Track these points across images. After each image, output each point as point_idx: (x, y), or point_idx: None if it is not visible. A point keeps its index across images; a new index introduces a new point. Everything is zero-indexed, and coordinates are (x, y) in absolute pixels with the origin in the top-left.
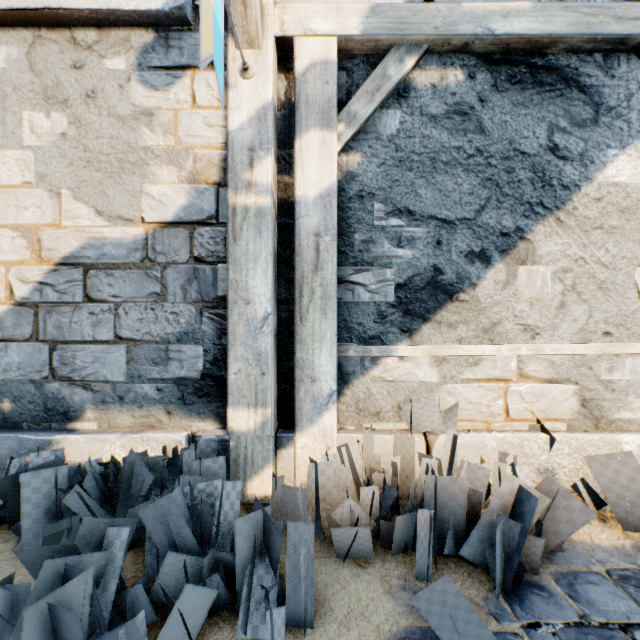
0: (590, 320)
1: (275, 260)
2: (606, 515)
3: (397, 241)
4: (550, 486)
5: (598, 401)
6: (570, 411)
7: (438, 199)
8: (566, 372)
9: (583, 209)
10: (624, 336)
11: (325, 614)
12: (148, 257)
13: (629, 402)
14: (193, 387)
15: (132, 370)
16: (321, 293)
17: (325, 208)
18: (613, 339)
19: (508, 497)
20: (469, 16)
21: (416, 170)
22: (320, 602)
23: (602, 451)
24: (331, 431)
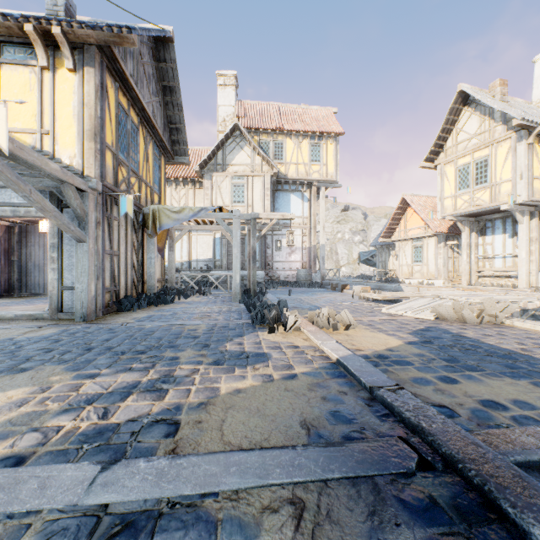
0: None
1: None
2: None
3: None
4: None
5: None
6: None
7: None
8: None
9: None
10: None
11: None
12: None
13: None
14: None
15: None
16: None
17: None
18: None
19: None
20: None
21: None
22: None
23: None
24: None
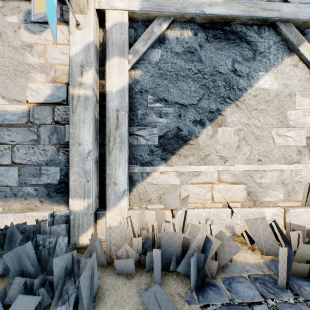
0: (251, 154)
1: (96, 123)
2: (255, 247)
3: (159, 114)
4: (221, 235)
5: (255, 192)
6: (242, 197)
7: (179, 94)
8: (240, 179)
9: (248, 100)
10: (267, 161)
11: (101, 306)
12: (30, 121)
13: (269, 193)
14: (54, 188)
15: (21, 180)
16: (119, 140)
17: (121, 97)
18: (262, 163)
19: (201, 241)
20: (193, 4)
21: (169, 79)
22: (101, 299)
23: (256, 216)
24: (124, 210)
